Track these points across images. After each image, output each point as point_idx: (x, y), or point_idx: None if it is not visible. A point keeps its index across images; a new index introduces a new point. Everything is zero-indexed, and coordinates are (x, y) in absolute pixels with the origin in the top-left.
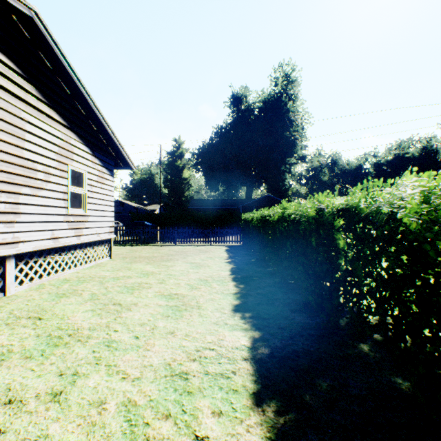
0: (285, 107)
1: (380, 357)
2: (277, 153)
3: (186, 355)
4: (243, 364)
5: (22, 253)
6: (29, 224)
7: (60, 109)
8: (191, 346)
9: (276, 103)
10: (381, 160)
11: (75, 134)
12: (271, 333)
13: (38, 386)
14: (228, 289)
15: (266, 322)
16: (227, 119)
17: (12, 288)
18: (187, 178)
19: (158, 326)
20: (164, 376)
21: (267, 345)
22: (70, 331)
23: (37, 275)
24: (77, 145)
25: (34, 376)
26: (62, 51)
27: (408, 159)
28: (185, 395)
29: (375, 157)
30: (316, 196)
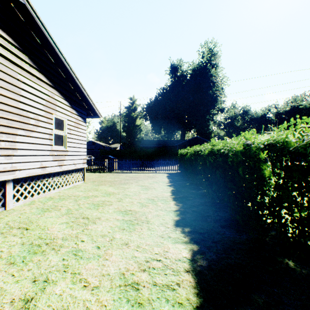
0: (209, 73)
1: (306, 274)
2: (203, 106)
3: (137, 265)
4: (186, 276)
5: (18, 178)
6: (24, 157)
7: (47, 74)
8: (141, 257)
9: (203, 70)
10: (280, 111)
11: (58, 91)
12: (207, 247)
13: (14, 292)
14: (170, 207)
15: (202, 236)
16: (167, 83)
17: (10, 204)
18: (138, 125)
19: (116, 238)
20: (118, 286)
21: (205, 258)
22: (47, 240)
23: (30, 194)
24: (59, 99)
25: (13, 281)
26: (47, 30)
27: (301, 109)
28: (136, 306)
29: (276, 108)
30: (242, 134)
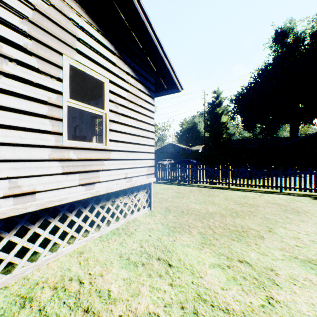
0: None
1: None
2: None
3: None
4: None
5: None
6: None
7: None
8: None
9: None
10: None
11: (80, 6)
12: None
13: None
14: None
15: None
16: (266, 61)
17: None
18: (224, 122)
19: None
20: None
21: None
22: None
23: None
24: (85, 27)
25: None
26: None
27: None
28: None
29: None
30: None
